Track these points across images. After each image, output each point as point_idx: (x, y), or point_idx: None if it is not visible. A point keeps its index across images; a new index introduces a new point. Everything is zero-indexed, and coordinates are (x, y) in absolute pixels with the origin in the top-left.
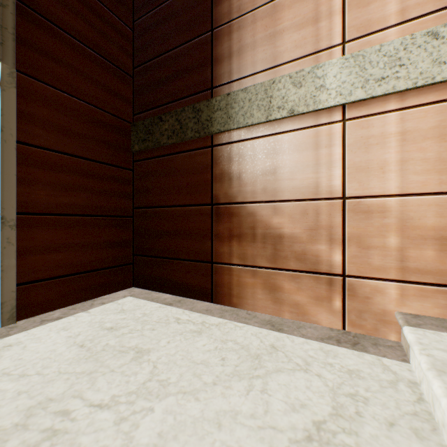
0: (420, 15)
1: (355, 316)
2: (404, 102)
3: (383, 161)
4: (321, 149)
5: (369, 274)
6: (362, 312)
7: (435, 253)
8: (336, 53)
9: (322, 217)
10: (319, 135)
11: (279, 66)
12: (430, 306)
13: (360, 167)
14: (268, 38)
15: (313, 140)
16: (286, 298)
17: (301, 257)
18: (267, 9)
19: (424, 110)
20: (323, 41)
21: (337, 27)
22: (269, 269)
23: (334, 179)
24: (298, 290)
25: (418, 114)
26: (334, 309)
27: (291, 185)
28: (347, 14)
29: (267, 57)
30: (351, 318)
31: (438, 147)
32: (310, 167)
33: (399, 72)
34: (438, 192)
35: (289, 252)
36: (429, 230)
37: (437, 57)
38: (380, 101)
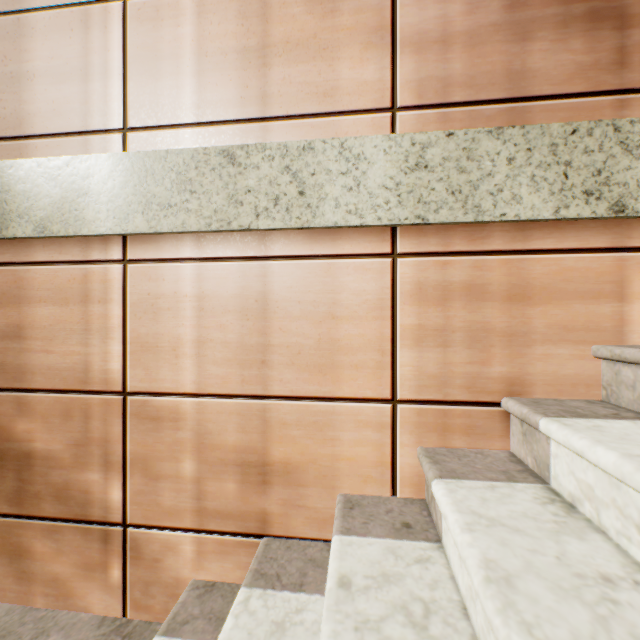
0: (220, 120)
1: (140, 591)
2: (203, 249)
3: (177, 338)
4: (93, 305)
5: (160, 522)
6: (150, 584)
7: (237, 487)
8: (115, 143)
9: (94, 424)
10: (90, 280)
11: (27, 137)
12: (232, 567)
13: (148, 343)
14: (9, 80)
15: (81, 287)
16: (38, 570)
17: (63, 494)
18: (7, 24)
19: (225, 266)
20: (96, 116)
21: (116, 99)
22: (10, 518)
23: (112, 359)
24: (58, 555)
25: (218, 271)
26: (113, 582)
27: (47, 362)
28: (130, 82)
29: (8, 116)
30: (136, 595)
31: (240, 327)
32: (77, 333)
33: (190, 202)
34: (240, 394)
35: (44, 485)
36: (231, 452)
37: (235, 192)
38: (174, 241)
